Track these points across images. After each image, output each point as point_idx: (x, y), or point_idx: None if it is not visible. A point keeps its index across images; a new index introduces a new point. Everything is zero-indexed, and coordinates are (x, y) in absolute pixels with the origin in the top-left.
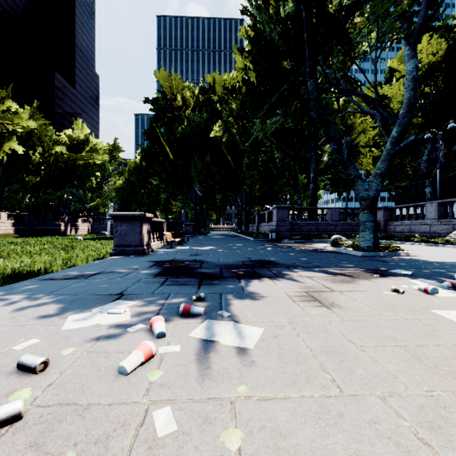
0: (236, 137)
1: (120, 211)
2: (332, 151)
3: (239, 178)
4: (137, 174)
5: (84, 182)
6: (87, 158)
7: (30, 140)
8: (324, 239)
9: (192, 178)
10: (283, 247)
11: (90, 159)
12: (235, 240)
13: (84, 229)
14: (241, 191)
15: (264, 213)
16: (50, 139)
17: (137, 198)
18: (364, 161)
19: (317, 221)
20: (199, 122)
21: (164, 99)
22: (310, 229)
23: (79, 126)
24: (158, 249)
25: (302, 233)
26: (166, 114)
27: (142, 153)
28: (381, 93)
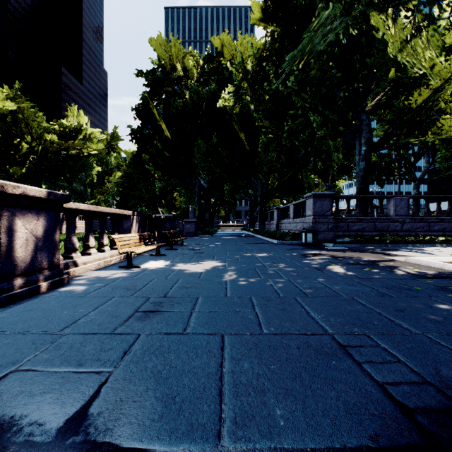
0: (250, 108)
1: (117, 208)
2: (396, 111)
3: (253, 164)
4: (136, 166)
5: (77, 175)
6: (80, 148)
7: (16, 127)
8: (387, 242)
9: (194, 165)
10: (357, 265)
11: (83, 149)
12: (251, 243)
13: (82, 227)
14: (255, 180)
15: (288, 206)
16: (40, 127)
17: (135, 192)
18: (446, 125)
19: (373, 215)
20: (204, 95)
21: (161, 67)
22: (363, 227)
23: (74, 114)
24: (96, 272)
25: (353, 233)
26: (164, 88)
27: (133, 133)
28: (447, 43)
